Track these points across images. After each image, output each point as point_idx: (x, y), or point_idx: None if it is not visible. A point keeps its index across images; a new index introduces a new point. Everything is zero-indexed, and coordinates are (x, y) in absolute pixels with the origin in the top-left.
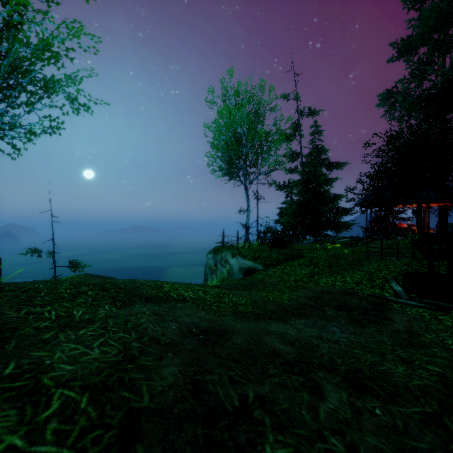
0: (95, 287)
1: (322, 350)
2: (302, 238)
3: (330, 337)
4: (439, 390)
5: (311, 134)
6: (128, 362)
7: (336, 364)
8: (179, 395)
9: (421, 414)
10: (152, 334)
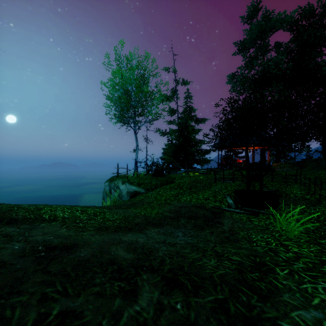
0: None
1: (158, 253)
2: (178, 170)
3: (172, 241)
4: (234, 276)
5: (185, 98)
6: None
7: (164, 264)
8: None
9: (213, 302)
10: None
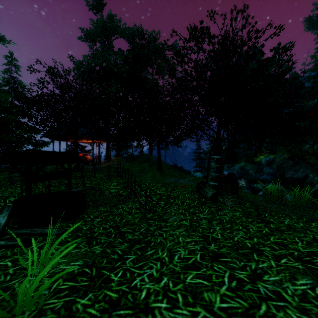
0: None
1: None
2: None
3: None
4: None
5: (6, 63)
6: None
7: None
8: None
9: None
10: None
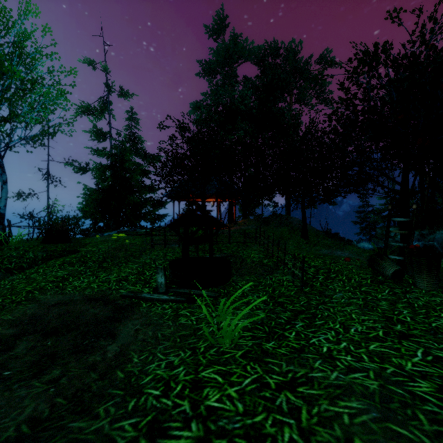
0: None
1: None
2: (111, 230)
3: None
4: None
5: (127, 119)
6: None
7: None
8: None
9: None
10: None
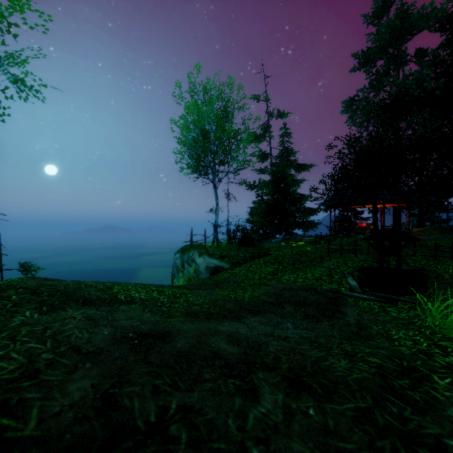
0: (25, 290)
1: (269, 348)
2: (272, 237)
3: (282, 334)
4: (375, 382)
5: (281, 136)
6: (26, 379)
7: (280, 362)
8: (80, 415)
9: (354, 410)
10: (74, 342)
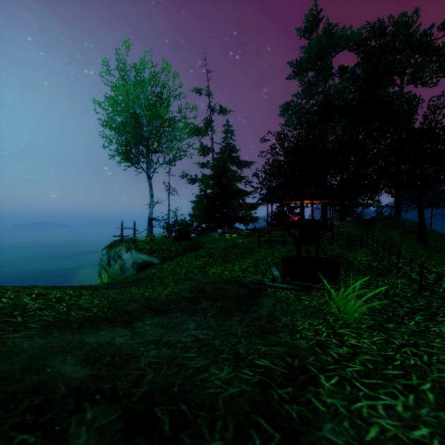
0: None
1: (139, 363)
2: (213, 231)
3: (173, 339)
4: (251, 398)
5: (224, 132)
6: None
7: (139, 384)
8: None
9: None
10: None
